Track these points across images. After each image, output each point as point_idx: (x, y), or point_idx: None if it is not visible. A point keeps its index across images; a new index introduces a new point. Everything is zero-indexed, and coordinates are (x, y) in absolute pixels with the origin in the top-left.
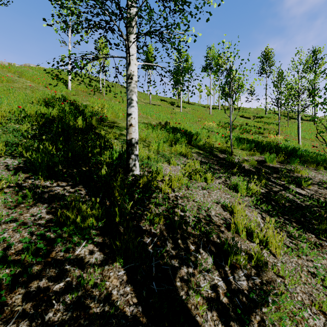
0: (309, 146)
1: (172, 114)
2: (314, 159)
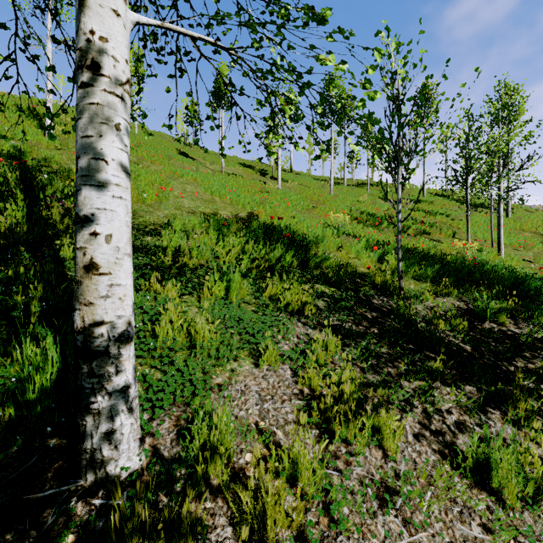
0: (521, 262)
1: (263, 192)
2: None
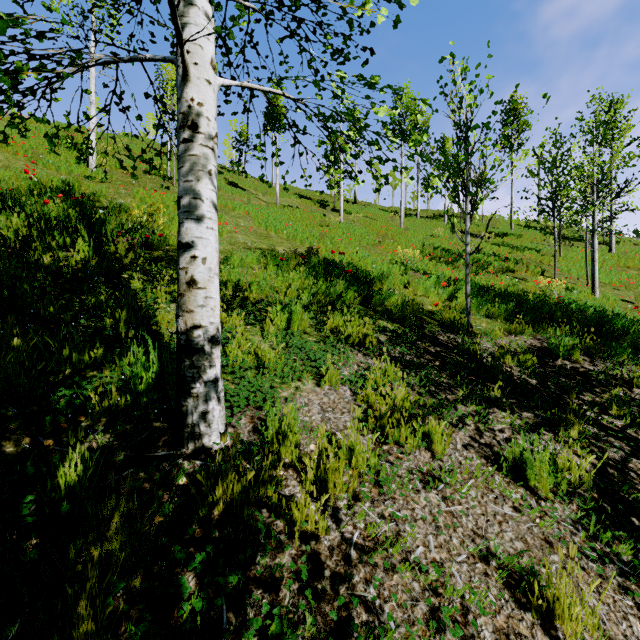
0: (618, 302)
1: (323, 226)
2: None
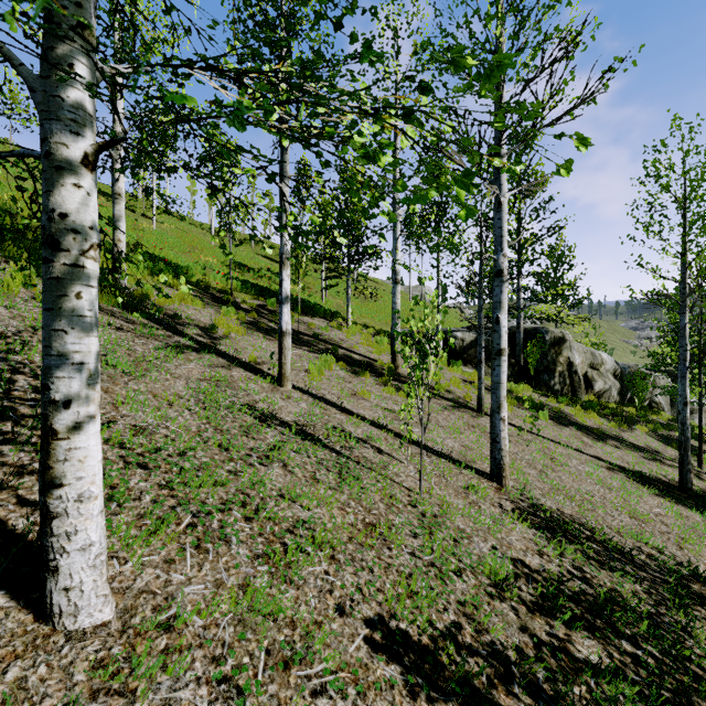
0: (331, 303)
1: (137, 230)
2: (315, 309)
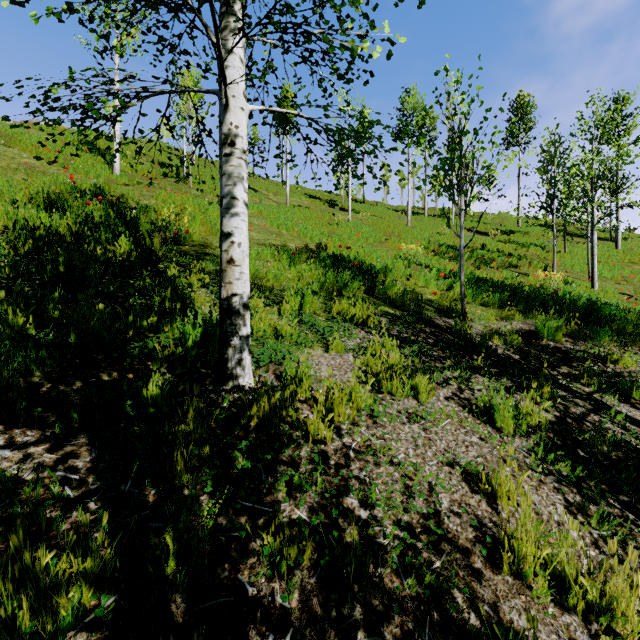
0: (615, 294)
1: (332, 225)
2: None
